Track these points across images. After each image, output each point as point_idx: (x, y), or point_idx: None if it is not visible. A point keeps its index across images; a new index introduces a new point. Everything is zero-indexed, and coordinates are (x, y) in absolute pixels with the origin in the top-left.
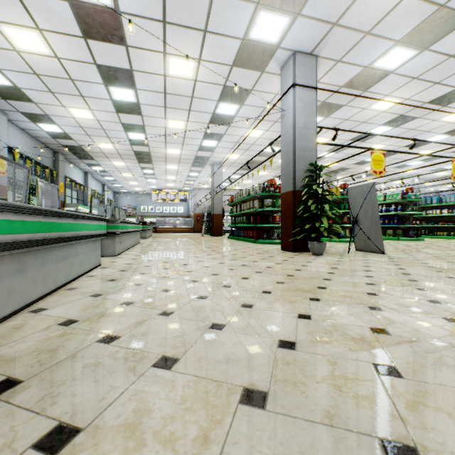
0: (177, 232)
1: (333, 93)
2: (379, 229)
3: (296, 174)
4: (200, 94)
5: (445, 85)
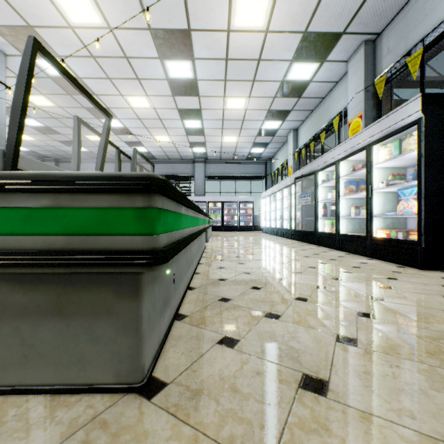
0: None
1: None
2: None
3: None
4: None
5: None
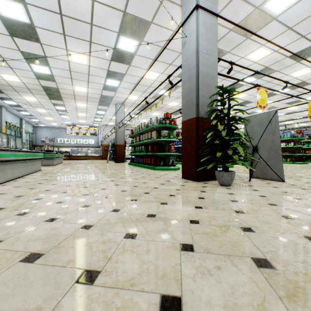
0: (88, 159)
1: (223, 37)
2: (280, 157)
3: (200, 100)
4: (100, 21)
5: (307, 40)
